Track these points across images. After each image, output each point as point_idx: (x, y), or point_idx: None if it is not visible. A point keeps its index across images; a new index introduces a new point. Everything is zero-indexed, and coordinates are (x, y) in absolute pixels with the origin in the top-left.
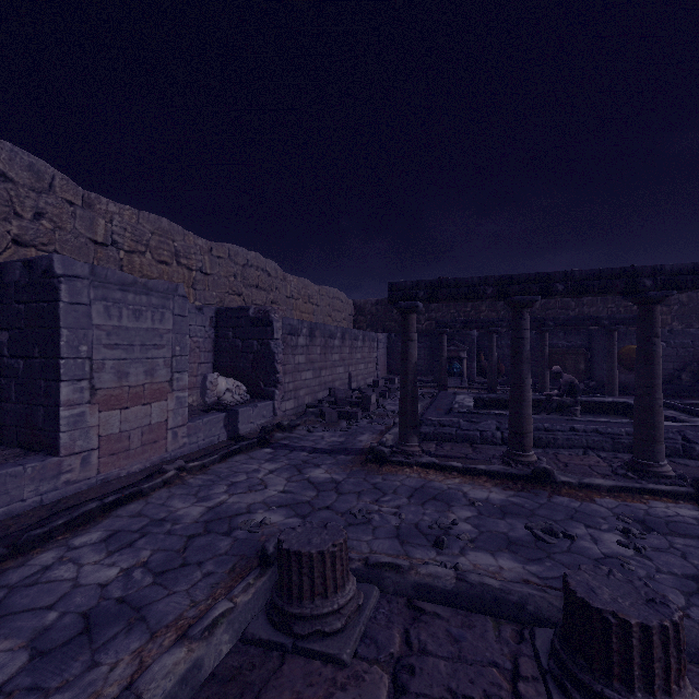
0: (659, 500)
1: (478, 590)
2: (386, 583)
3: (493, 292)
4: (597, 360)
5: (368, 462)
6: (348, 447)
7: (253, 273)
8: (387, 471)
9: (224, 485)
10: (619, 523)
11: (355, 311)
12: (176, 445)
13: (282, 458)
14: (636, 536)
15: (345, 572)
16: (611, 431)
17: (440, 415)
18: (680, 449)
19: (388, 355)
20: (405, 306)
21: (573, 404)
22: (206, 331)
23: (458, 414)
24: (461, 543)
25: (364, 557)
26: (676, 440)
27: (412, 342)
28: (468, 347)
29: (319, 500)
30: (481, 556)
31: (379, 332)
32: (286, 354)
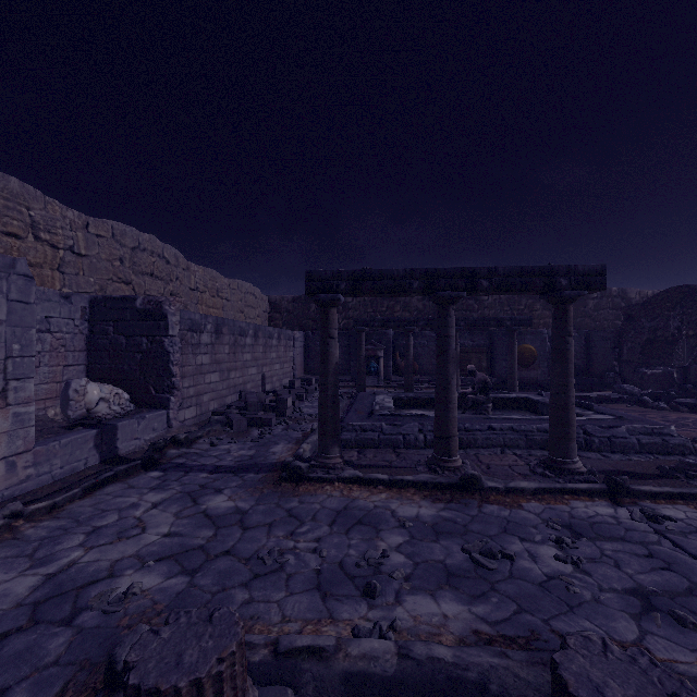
0: (578, 499)
1: (428, 669)
2: (303, 680)
3: (419, 286)
4: (498, 358)
5: (282, 481)
6: (259, 462)
7: (147, 259)
8: (304, 491)
9: (81, 534)
10: (550, 531)
11: (270, 308)
12: (13, 479)
13: (173, 483)
14: (569, 546)
15: (240, 695)
16: (524, 429)
17: (362, 419)
18: (583, 442)
19: (305, 354)
20: (325, 299)
21: (486, 402)
22: (76, 325)
23: (380, 417)
24: (395, 584)
25: (272, 639)
26: (579, 434)
27: (333, 340)
28: (384, 346)
29: (217, 543)
30: (420, 601)
31: (296, 330)
32: (185, 354)
